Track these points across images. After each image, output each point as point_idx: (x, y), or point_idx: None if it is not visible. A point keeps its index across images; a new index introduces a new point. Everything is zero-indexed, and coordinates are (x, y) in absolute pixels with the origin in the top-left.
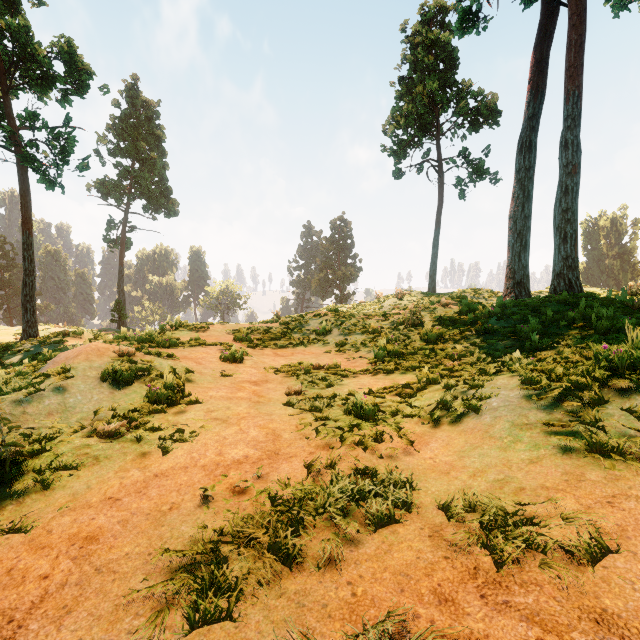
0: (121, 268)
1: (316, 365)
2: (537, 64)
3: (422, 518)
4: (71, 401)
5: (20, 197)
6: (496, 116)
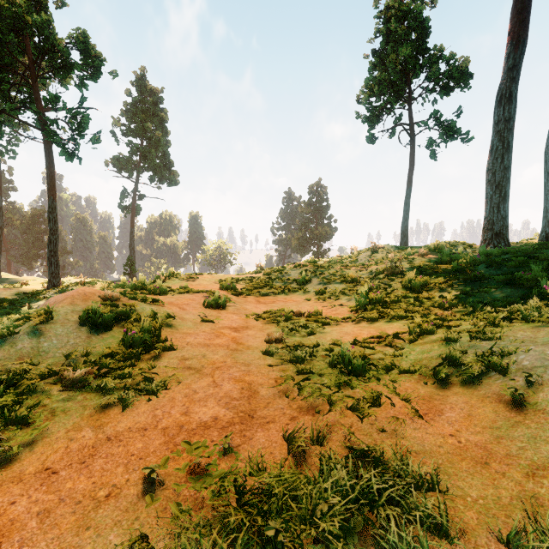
0: (132, 230)
1: (297, 312)
2: (518, 14)
3: None
4: (45, 345)
5: (46, 168)
6: (467, 79)
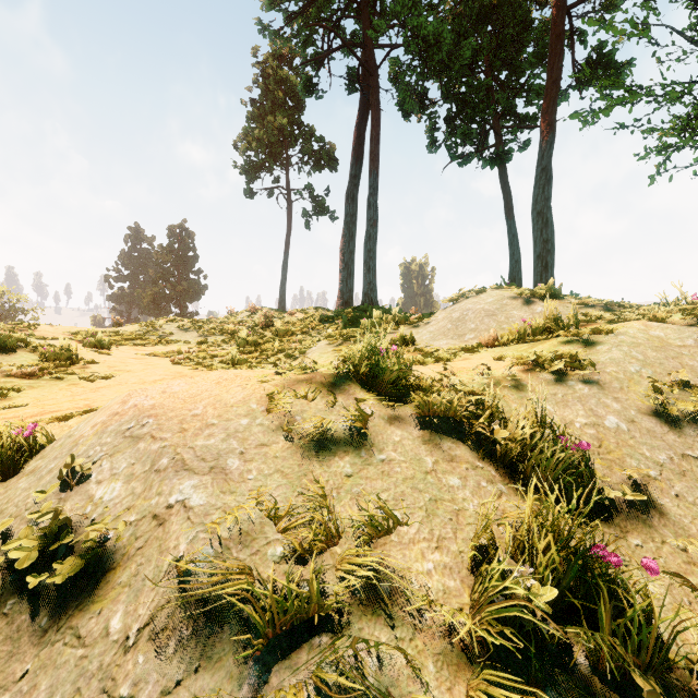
0: None
1: (186, 352)
2: (358, 138)
3: None
4: None
5: None
6: (335, 163)
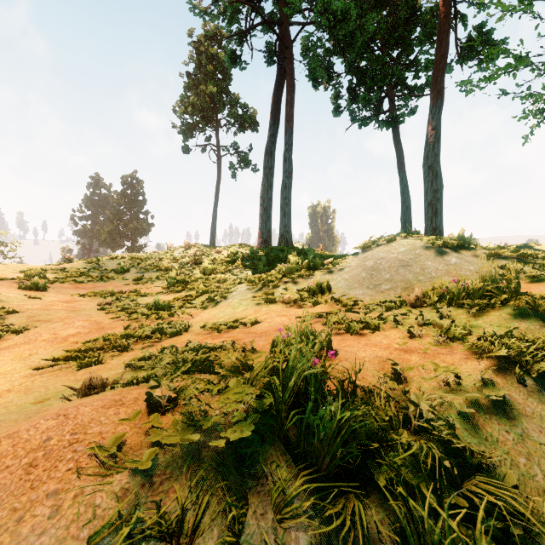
0: None
1: (119, 291)
2: (275, 103)
3: (193, 332)
4: None
5: None
6: (256, 125)
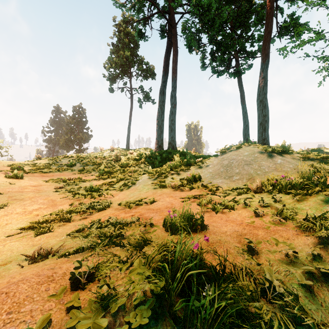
0: None
1: (69, 178)
2: (166, 62)
3: (113, 208)
4: None
5: None
6: (154, 75)
